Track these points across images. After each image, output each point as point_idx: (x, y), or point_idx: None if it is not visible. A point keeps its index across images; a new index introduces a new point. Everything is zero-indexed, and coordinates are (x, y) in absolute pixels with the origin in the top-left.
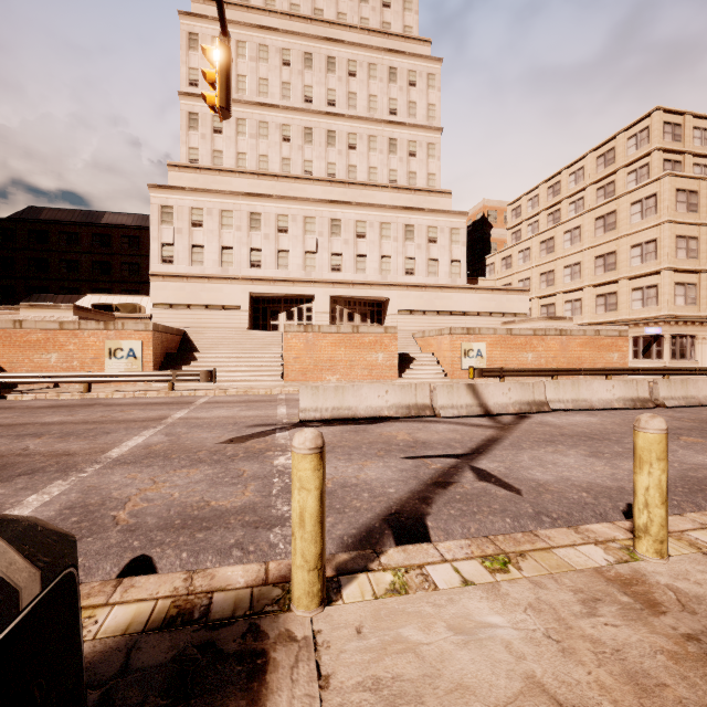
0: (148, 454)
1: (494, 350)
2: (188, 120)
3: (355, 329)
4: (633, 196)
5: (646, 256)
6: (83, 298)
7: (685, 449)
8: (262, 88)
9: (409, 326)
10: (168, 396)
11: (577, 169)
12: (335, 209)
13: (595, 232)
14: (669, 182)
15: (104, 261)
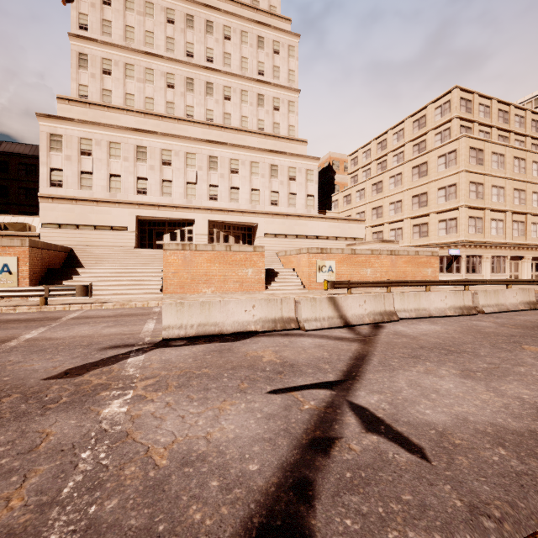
0: None
1: (342, 266)
2: (78, 60)
3: (228, 248)
4: (439, 151)
5: (449, 196)
6: None
7: None
8: (148, 40)
9: (274, 247)
10: (40, 310)
11: (398, 130)
12: (212, 148)
13: (412, 177)
14: (465, 142)
15: (1, 185)
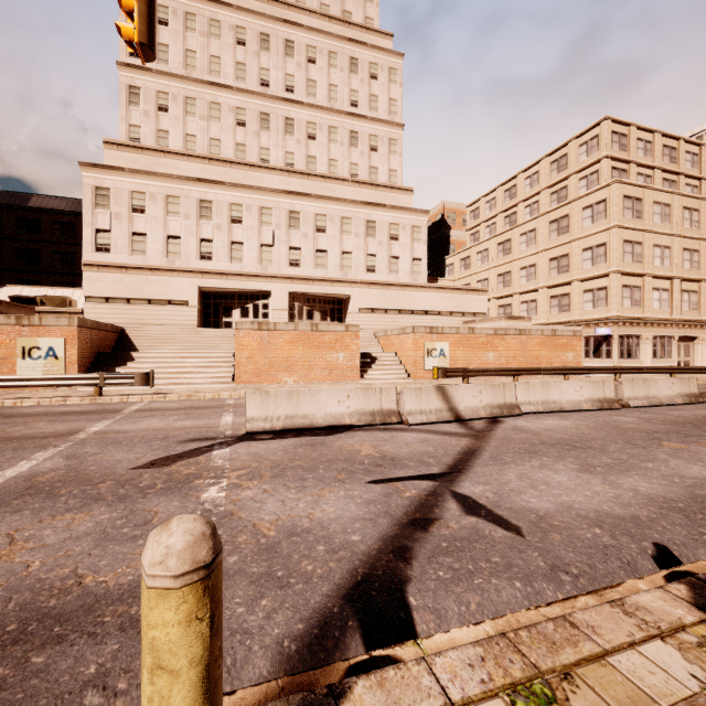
0: (26, 490)
1: (456, 350)
2: (128, 94)
3: (314, 327)
4: (585, 201)
5: (597, 259)
6: (0, 290)
7: (674, 457)
8: (213, 67)
9: (370, 325)
10: (94, 402)
11: (532, 173)
12: (293, 200)
13: (550, 235)
14: (618, 189)
15: (31, 249)
